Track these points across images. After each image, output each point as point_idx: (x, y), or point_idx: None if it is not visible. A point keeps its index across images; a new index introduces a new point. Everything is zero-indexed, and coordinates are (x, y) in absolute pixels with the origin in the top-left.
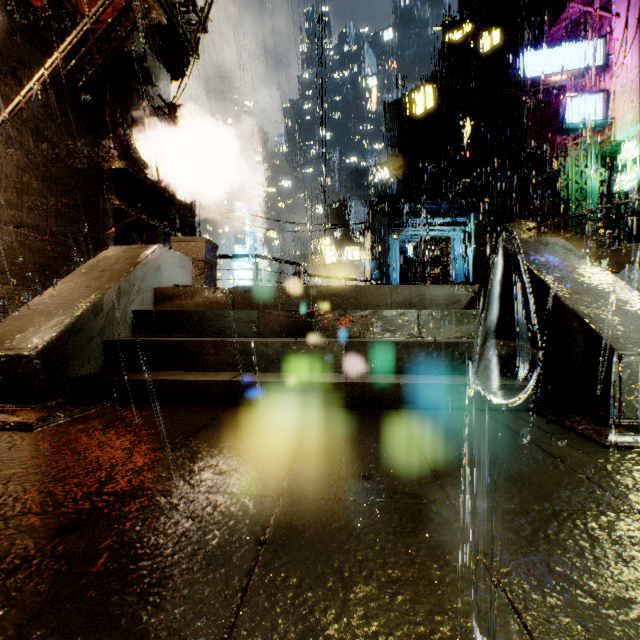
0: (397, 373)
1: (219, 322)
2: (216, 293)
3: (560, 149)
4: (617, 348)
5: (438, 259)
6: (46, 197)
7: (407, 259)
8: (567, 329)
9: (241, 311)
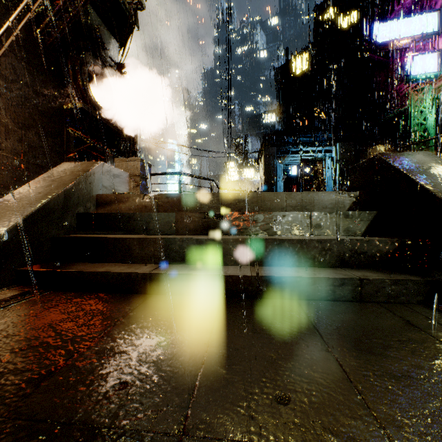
0: (294, 266)
1: (145, 222)
2: (144, 199)
3: (403, 95)
4: None
5: (316, 175)
6: (20, 128)
7: (289, 177)
8: None
9: (163, 213)
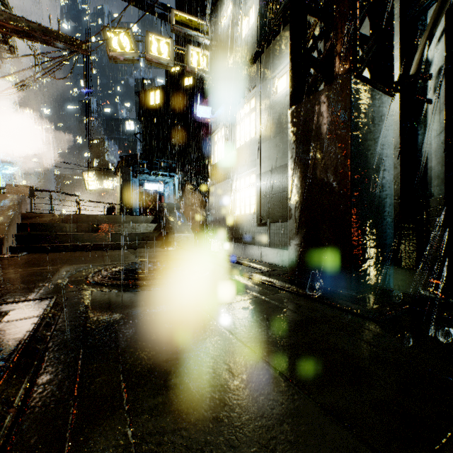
0: (127, 241)
1: (60, 227)
2: (54, 216)
3: None
4: (174, 232)
5: (153, 199)
6: None
7: None
8: (170, 229)
9: (70, 223)
